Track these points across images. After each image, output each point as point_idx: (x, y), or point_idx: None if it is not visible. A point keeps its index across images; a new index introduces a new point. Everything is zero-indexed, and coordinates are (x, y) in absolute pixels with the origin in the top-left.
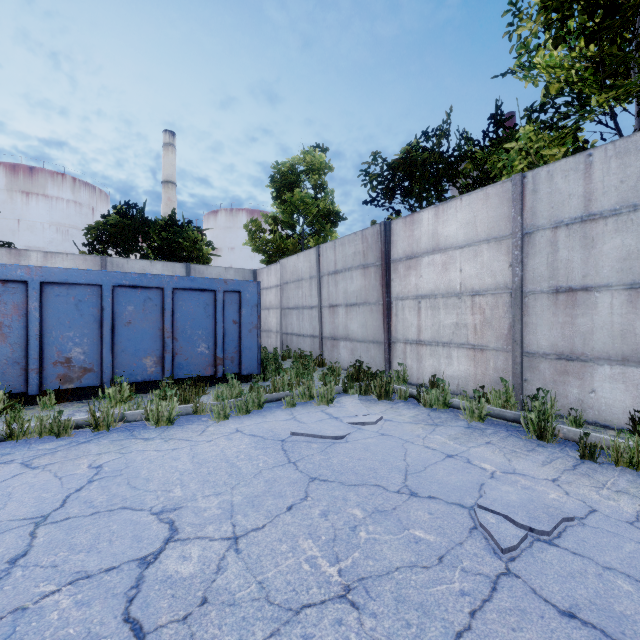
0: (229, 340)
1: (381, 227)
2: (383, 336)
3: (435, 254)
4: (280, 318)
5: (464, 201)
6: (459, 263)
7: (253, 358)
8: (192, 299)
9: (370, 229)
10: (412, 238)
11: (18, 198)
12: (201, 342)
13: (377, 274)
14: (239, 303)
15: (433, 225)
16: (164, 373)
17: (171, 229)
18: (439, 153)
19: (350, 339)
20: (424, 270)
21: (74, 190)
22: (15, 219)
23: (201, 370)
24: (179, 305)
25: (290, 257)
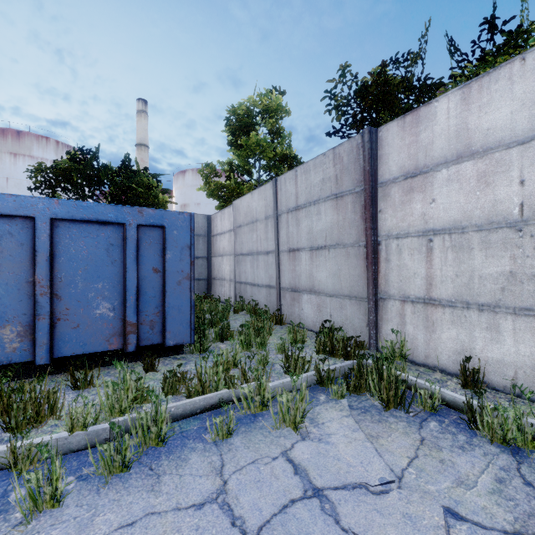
0: (147, 296)
1: (364, 136)
2: (366, 290)
3: (462, 162)
4: (233, 265)
5: (531, 60)
6: (518, 170)
7: (183, 321)
8: (86, 236)
9: (346, 144)
10: (416, 145)
11: (7, 159)
12: (101, 300)
13: (357, 204)
14: (162, 243)
15: (458, 117)
16: (35, 350)
17: (124, 174)
18: (414, 76)
19: (316, 292)
20: (439, 190)
21: (57, 152)
22: (4, 177)
23: (101, 342)
24: (63, 244)
25: (243, 197)
